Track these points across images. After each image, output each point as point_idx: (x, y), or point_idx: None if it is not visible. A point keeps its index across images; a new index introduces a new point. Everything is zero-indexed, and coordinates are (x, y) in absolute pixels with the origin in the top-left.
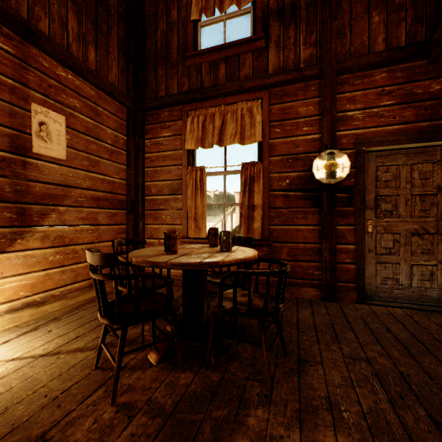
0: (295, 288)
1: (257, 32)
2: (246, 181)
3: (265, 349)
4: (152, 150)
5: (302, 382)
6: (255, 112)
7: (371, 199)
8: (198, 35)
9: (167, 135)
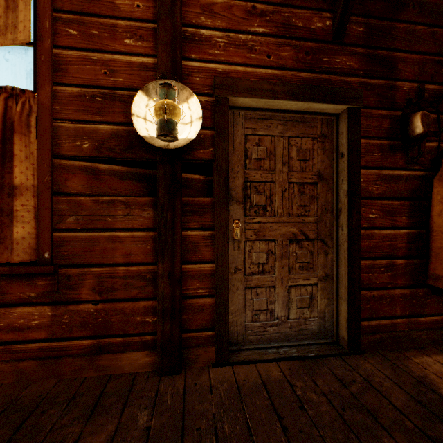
0: (109, 356)
1: None
2: None
3: None
4: None
5: None
6: None
7: (239, 187)
8: None
9: None
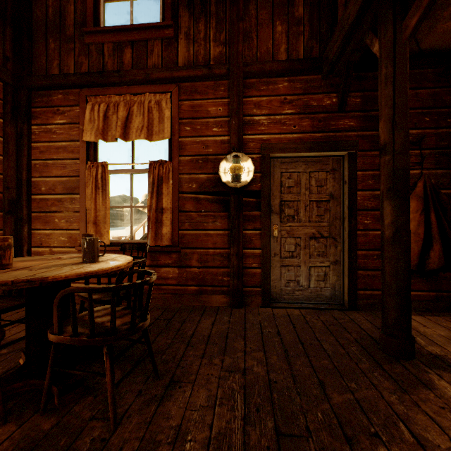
0: (205, 296)
1: (166, 19)
2: (155, 181)
3: (110, 380)
4: (42, 138)
5: (159, 412)
6: (164, 106)
7: (277, 204)
8: (101, 10)
9: (61, 122)
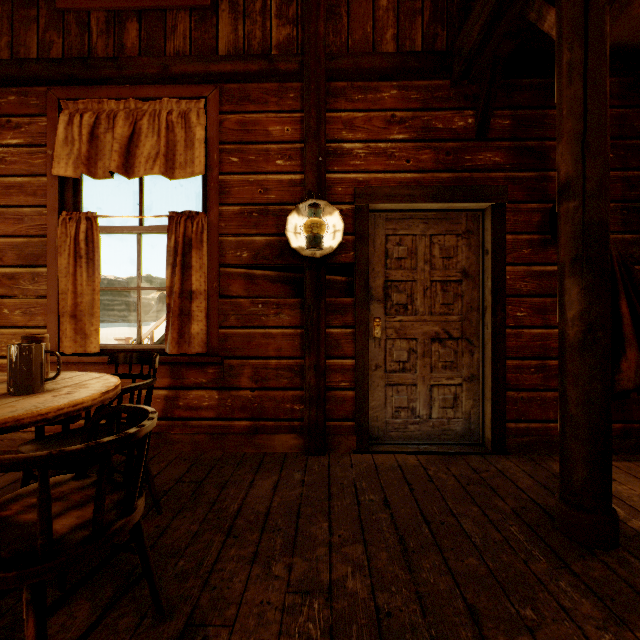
0: (264, 436)
1: None
2: (178, 246)
3: None
4: None
5: None
6: (195, 121)
7: (380, 286)
8: None
9: (14, 142)
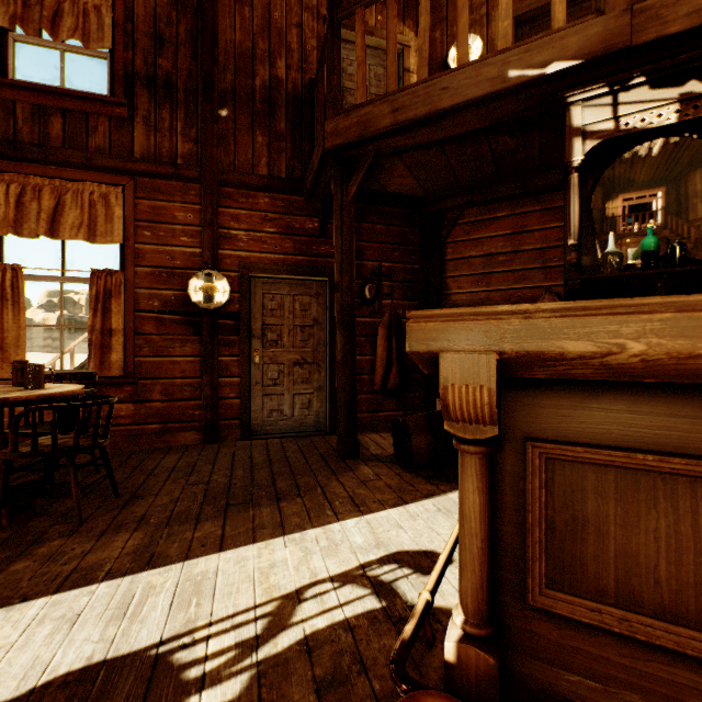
0: (172, 434)
1: (117, 95)
2: (100, 295)
3: (75, 485)
4: None
5: (124, 512)
6: (114, 202)
7: (259, 328)
8: (9, 52)
9: None
